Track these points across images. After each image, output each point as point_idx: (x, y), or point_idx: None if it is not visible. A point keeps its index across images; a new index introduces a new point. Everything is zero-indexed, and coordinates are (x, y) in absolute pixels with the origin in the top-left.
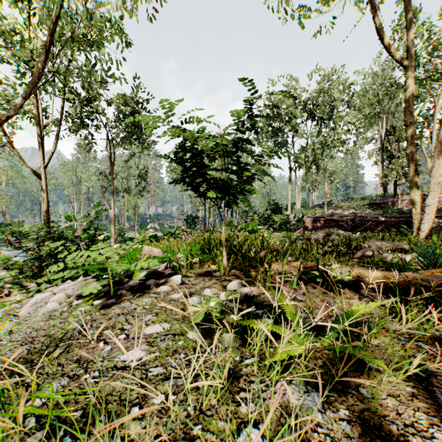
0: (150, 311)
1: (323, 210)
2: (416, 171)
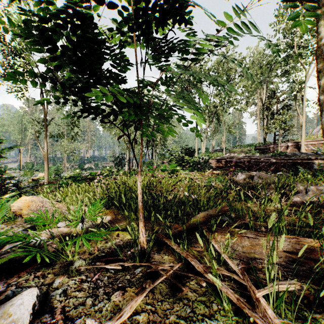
0: None
1: (222, 154)
2: None
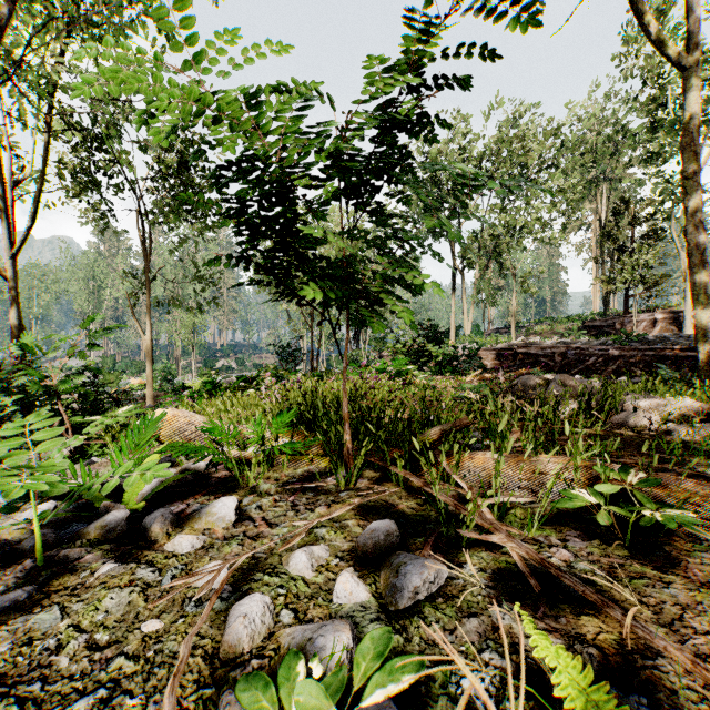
0: (99, 667)
1: (509, 338)
2: (705, 264)
